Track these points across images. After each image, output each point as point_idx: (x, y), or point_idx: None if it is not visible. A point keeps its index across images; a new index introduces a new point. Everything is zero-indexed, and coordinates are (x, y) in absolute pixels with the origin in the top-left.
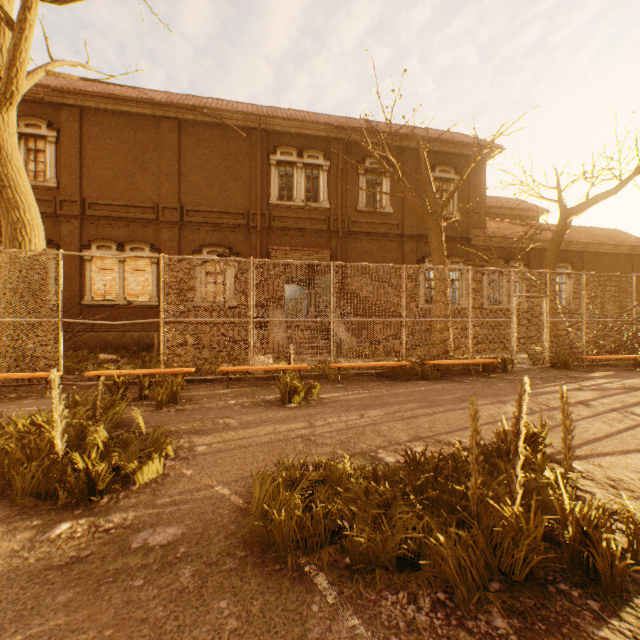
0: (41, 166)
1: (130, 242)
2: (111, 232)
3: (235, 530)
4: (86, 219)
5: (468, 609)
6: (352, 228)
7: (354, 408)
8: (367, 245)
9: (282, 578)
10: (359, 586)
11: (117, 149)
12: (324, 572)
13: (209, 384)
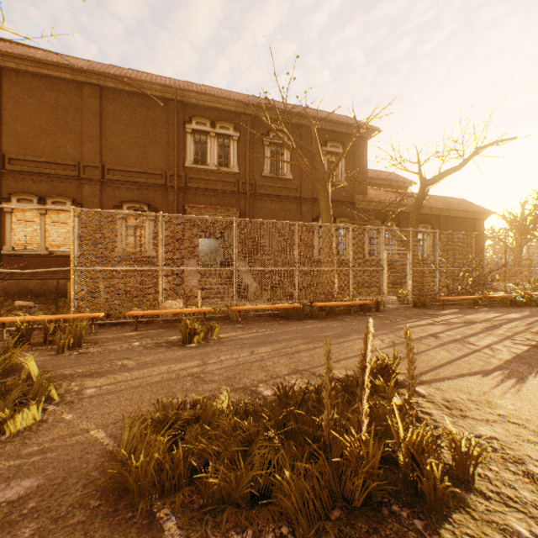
0: None
1: (51, 196)
2: (32, 186)
3: (97, 477)
4: (6, 173)
5: None
6: (258, 190)
7: (247, 346)
8: (271, 205)
9: (130, 527)
10: (207, 528)
11: (38, 109)
12: (176, 516)
13: (119, 327)
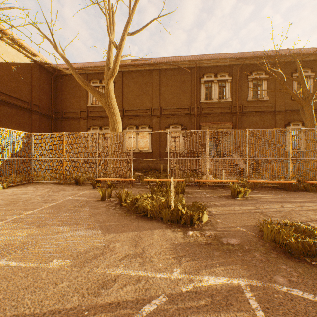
0: None
1: (140, 125)
2: (133, 121)
3: (262, 244)
4: (124, 117)
5: None
6: (244, 110)
7: (274, 202)
8: (253, 118)
9: (303, 264)
10: None
11: (135, 86)
12: None
13: (188, 187)
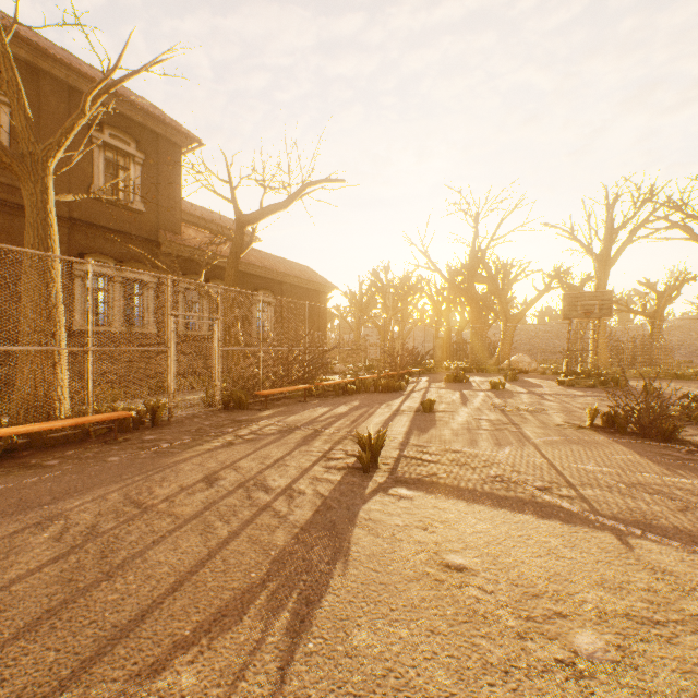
0: None
1: None
2: None
3: None
4: None
5: None
6: None
7: None
8: None
9: None
10: None
11: None
12: None
13: None
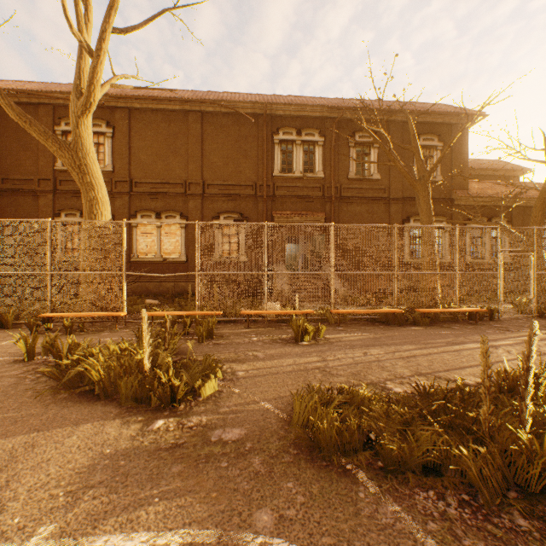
0: (101, 156)
1: (165, 211)
2: (151, 204)
3: (284, 434)
4: (133, 195)
5: (491, 509)
6: (343, 194)
7: (357, 347)
8: (357, 208)
9: (330, 471)
10: (393, 483)
11: (155, 139)
12: (362, 470)
13: (232, 324)
